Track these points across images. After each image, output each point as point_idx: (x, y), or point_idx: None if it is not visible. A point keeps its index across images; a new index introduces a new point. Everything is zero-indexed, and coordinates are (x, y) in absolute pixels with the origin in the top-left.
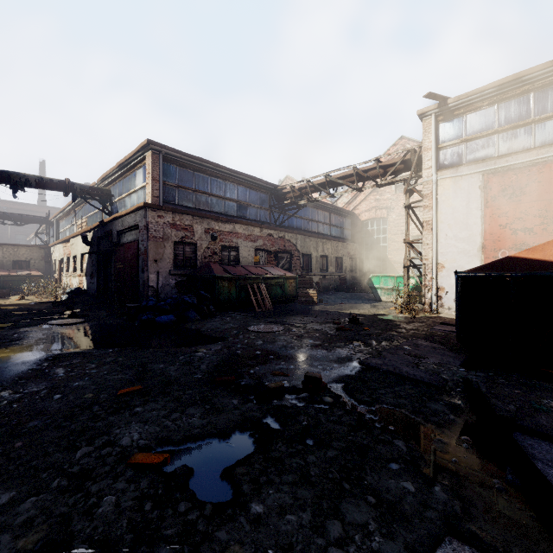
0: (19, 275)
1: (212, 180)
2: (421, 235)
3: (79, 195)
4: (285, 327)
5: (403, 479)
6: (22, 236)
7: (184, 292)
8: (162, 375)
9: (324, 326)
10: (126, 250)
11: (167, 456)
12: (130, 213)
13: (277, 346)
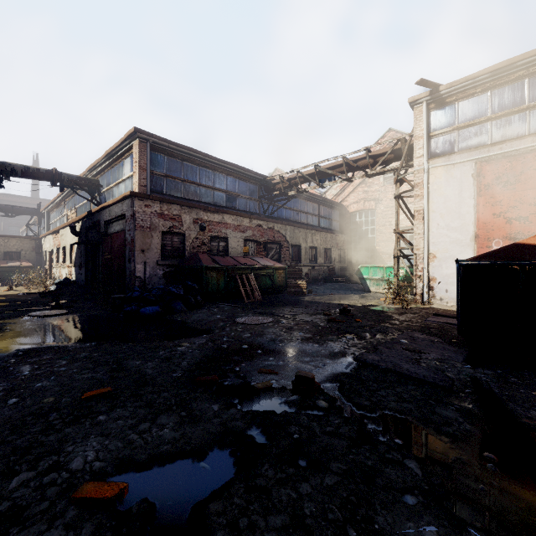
0: (9, 266)
1: (200, 170)
2: (409, 226)
3: (66, 185)
4: (274, 318)
5: (423, 520)
6: (15, 228)
7: (172, 283)
8: (138, 373)
9: (314, 317)
10: (113, 240)
11: (123, 487)
12: (117, 203)
13: (266, 340)
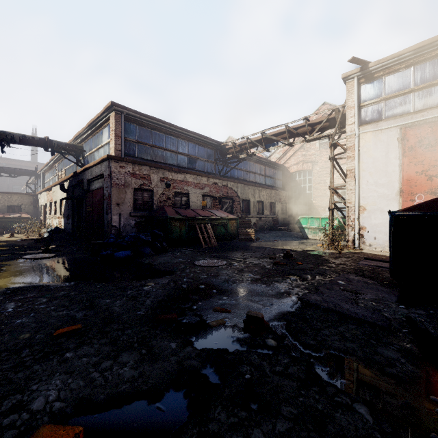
0: (11, 217)
1: (166, 137)
2: (340, 184)
3: (56, 151)
4: (227, 261)
5: None
6: (18, 186)
7: (142, 231)
8: (107, 311)
9: (262, 260)
10: (94, 195)
11: (78, 431)
12: (97, 165)
13: (220, 280)
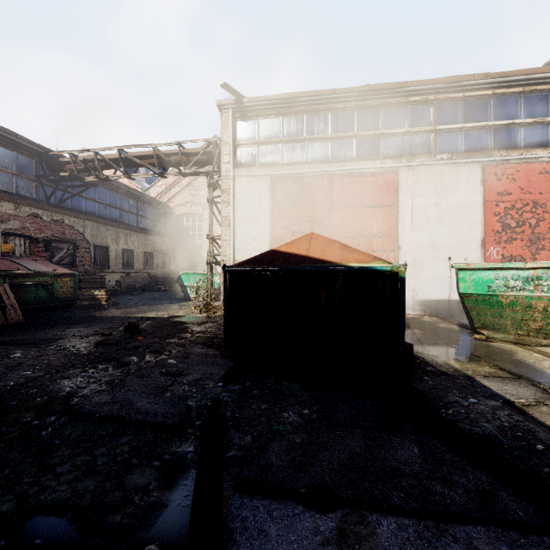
0: None
1: None
2: None
3: None
4: (5, 351)
5: None
6: None
7: None
8: None
9: (83, 340)
10: None
11: None
12: None
13: None
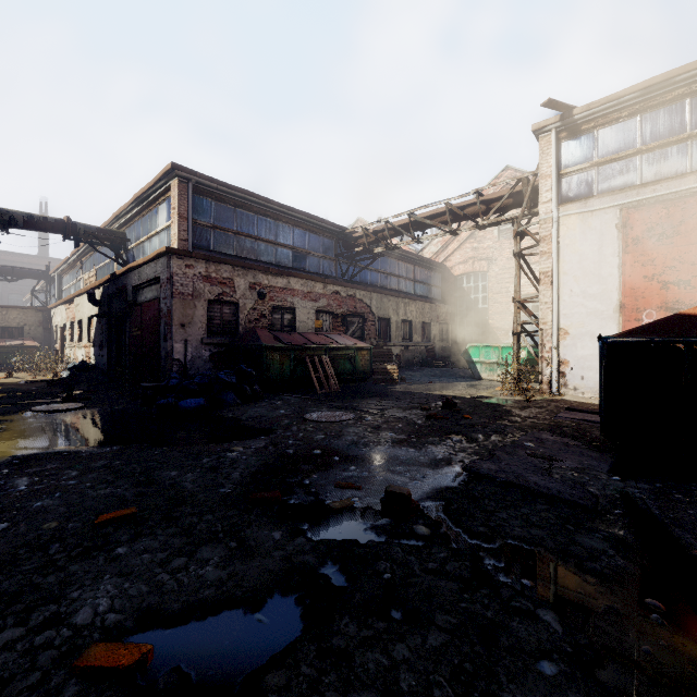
0: (8, 345)
1: (259, 219)
2: (531, 294)
3: (83, 239)
4: (356, 414)
5: None
6: (16, 296)
7: (221, 367)
8: (173, 489)
9: (409, 412)
10: (144, 311)
11: (146, 650)
12: (149, 262)
13: (345, 443)
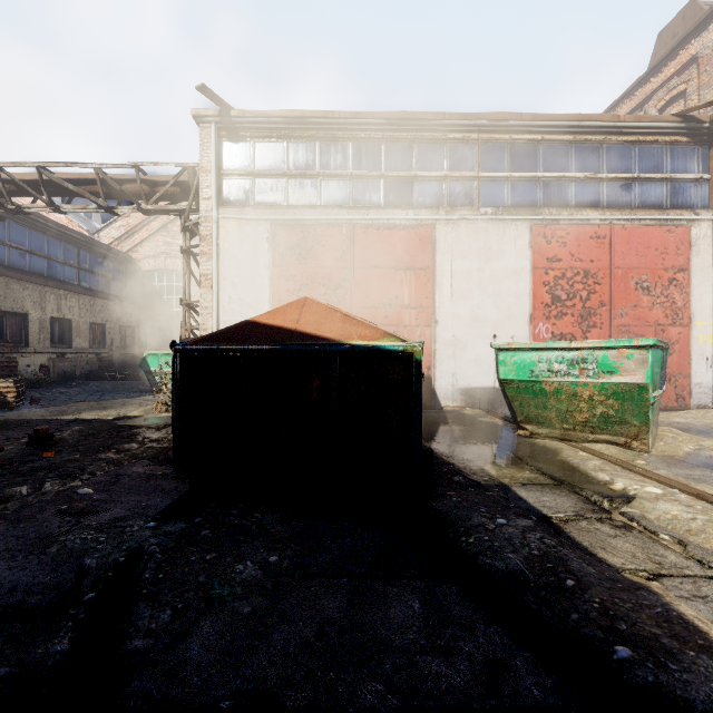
0: None
1: None
2: None
3: None
4: None
5: None
6: None
7: None
8: None
9: None
10: None
11: None
12: None
13: None
